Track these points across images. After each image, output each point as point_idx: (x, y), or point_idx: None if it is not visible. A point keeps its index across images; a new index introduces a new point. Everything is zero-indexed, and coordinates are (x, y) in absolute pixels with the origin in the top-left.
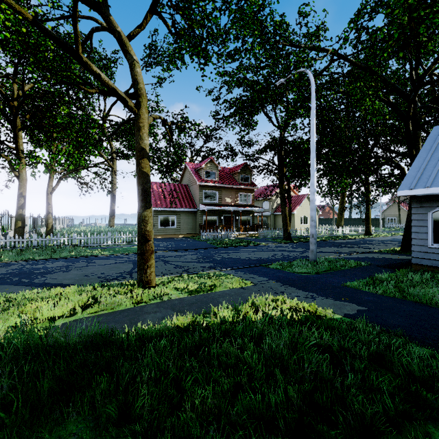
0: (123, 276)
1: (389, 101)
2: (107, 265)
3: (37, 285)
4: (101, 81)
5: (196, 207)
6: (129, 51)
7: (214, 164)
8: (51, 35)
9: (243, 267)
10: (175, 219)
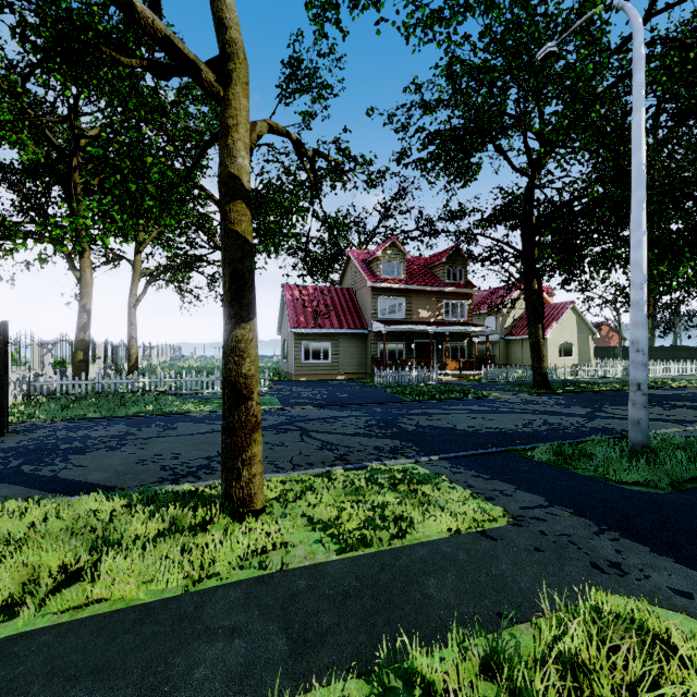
0: (211, 466)
1: None
2: (193, 437)
3: (37, 482)
4: (137, 22)
5: (366, 327)
6: None
7: (398, 249)
8: None
9: (468, 453)
10: (330, 348)
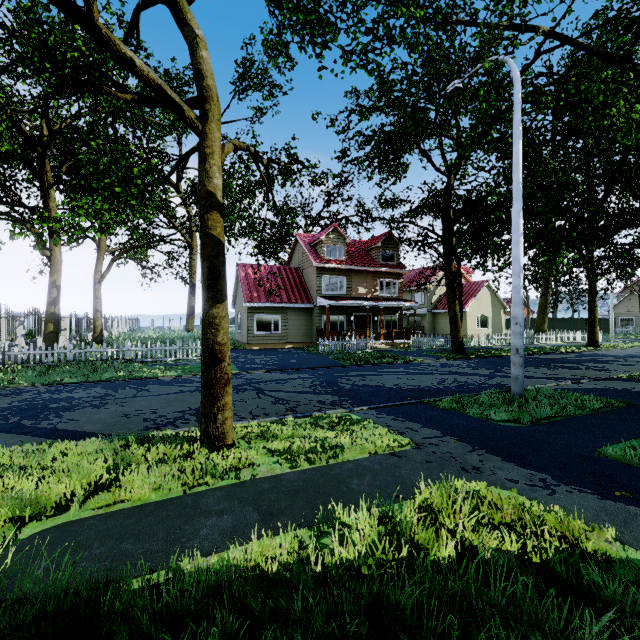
0: (186, 417)
1: None
2: (165, 396)
3: (40, 432)
4: (135, 73)
5: (312, 302)
6: (187, 21)
7: (339, 234)
8: None
9: (391, 404)
10: (279, 321)
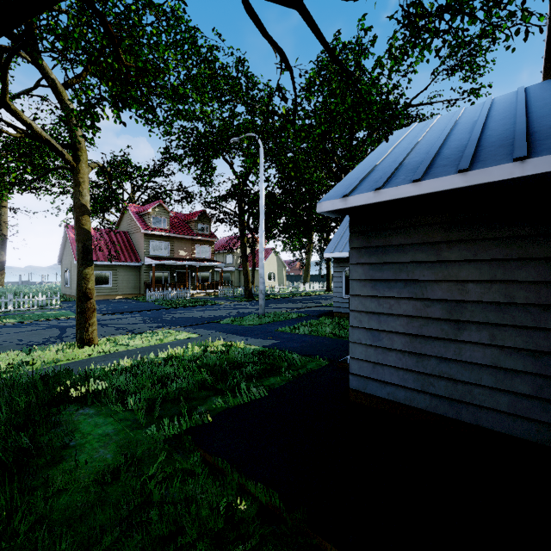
0: (52, 340)
1: (332, 170)
2: (21, 333)
3: None
4: (32, 131)
5: (140, 261)
6: (66, 101)
7: (164, 209)
8: None
9: (194, 324)
10: (110, 276)
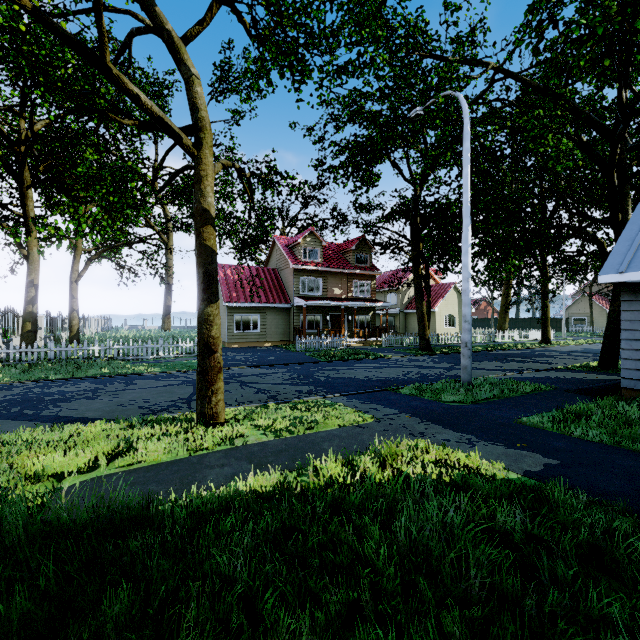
0: (178, 405)
1: (581, 140)
2: (154, 389)
3: (45, 419)
4: (140, 107)
5: (289, 302)
6: (184, 61)
7: (316, 238)
8: (62, 33)
9: (360, 392)
10: (258, 320)
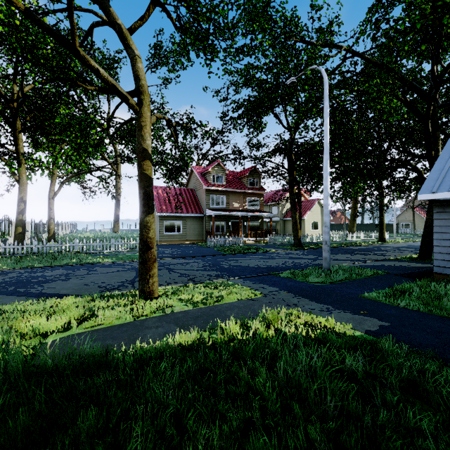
0: (125, 285)
1: (406, 100)
2: (108, 274)
3: (33, 295)
4: (99, 77)
5: (203, 212)
6: (130, 45)
7: (221, 167)
8: (45, 26)
9: (252, 275)
10: (181, 225)
